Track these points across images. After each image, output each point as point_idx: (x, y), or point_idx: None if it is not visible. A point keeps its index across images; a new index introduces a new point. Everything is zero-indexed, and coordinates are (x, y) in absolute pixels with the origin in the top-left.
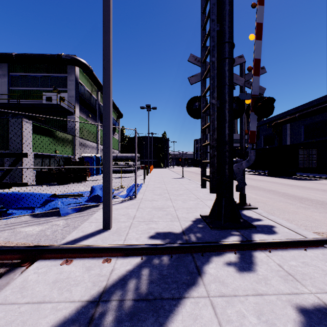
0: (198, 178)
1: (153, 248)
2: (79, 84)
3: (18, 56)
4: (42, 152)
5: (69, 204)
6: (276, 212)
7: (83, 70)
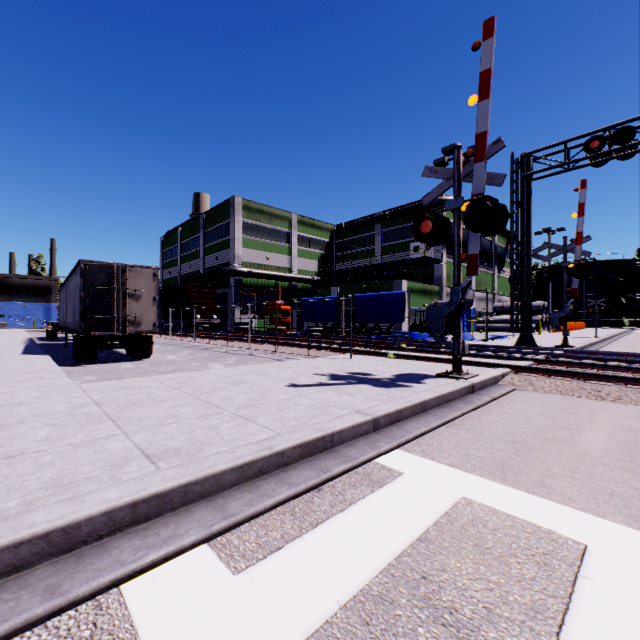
0: None
1: (471, 344)
2: None
3: (390, 214)
4: (413, 306)
5: None
6: None
7: None
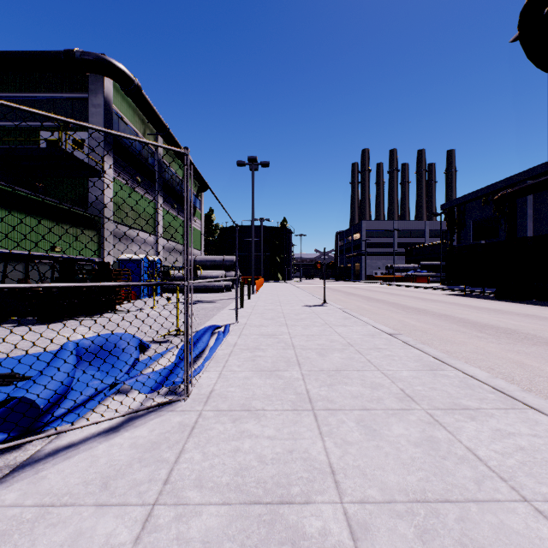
0: (355, 303)
1: None
2: (115, 115)
3: None
4: (17, 248)
5: None
6: None
7: (120, 86)
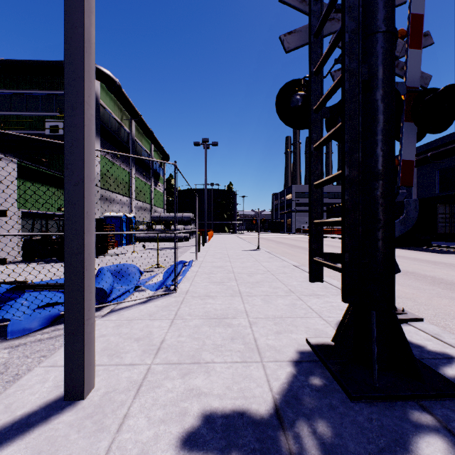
0: (281, 249)
1: None
2: (101, 107)
3: (6, 63)
4: (37, 209)
5: (42, 305)
6: (452, 324)
7: (106, 86)
